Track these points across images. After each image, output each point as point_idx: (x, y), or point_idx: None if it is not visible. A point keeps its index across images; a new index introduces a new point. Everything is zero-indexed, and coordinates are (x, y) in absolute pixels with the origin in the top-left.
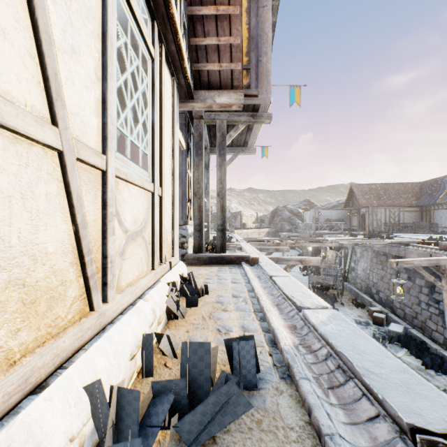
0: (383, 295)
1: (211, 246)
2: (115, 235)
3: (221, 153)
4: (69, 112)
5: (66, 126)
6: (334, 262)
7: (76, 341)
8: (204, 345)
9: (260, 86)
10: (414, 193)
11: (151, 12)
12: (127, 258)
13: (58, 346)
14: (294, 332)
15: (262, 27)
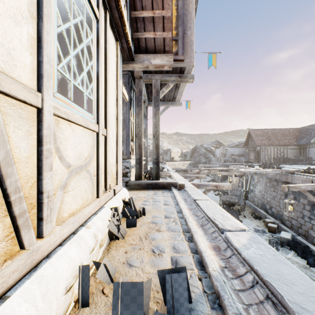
0: (274, 210)
1: (149, 174)
2: (55, 170)
3: (156, 104)
4: None
5: None
6: (237, 185)
7: None
8: (137, 285)
9: (185, 53)
10: (294, 135)
11: None
12: (70, 190)
13: None
14: (218, 253)
15: (187, 8)
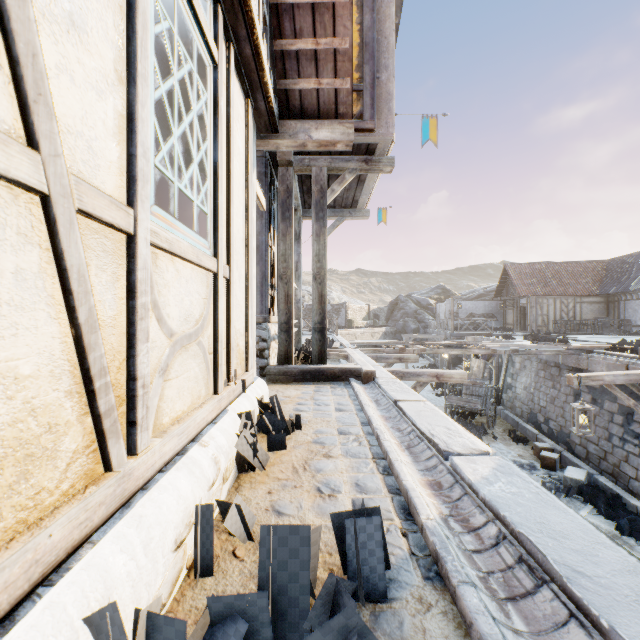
0: (554, 425)
1: (305, 354)
2: (152, 340)
3: (319, 216)
4: (64, 129)
5: (55, 150)
6: (481, 376)
7: (75, 531)
8: (300, 530)
9: (377, 116)
10: (596, 276)
11: None
12: (173, 377)
13: (37, 545)
14: (439, 493)
15: (381, 28)
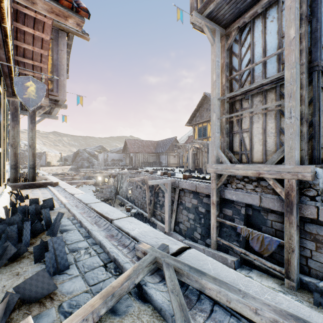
0: (132, 198)
1: (24, 178)
2: None
3: (33, 122)
4: None
5: None
6: (113, 185)
7: None
8: (37, 198)
9: (59, 91)
10: (154, 146)
11: (1, 74)
12: None
13: None
14: (69, 201)
15: (61, 61)
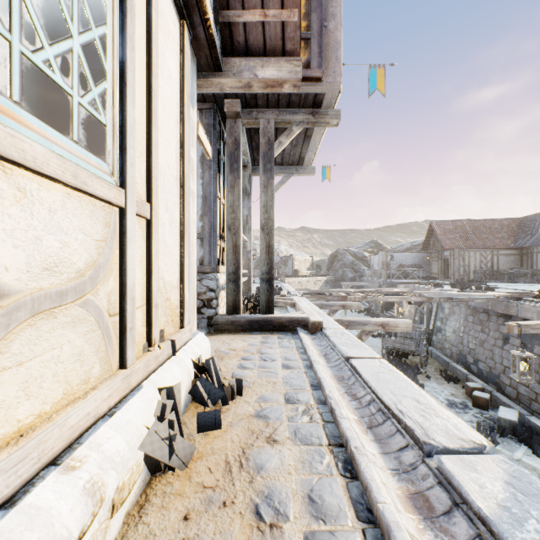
0: (484, 366)
1: (253, 303)
2: None
3: (267, 167)
4: None
5: None
6: (412, 319)
7: None
8: None
9: (324, 64)
10: (511, 231)
11: None
12: (5, 366)
13: None
14: (431, 523)
15: None
